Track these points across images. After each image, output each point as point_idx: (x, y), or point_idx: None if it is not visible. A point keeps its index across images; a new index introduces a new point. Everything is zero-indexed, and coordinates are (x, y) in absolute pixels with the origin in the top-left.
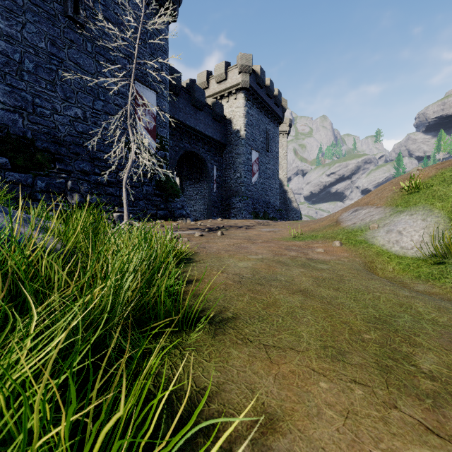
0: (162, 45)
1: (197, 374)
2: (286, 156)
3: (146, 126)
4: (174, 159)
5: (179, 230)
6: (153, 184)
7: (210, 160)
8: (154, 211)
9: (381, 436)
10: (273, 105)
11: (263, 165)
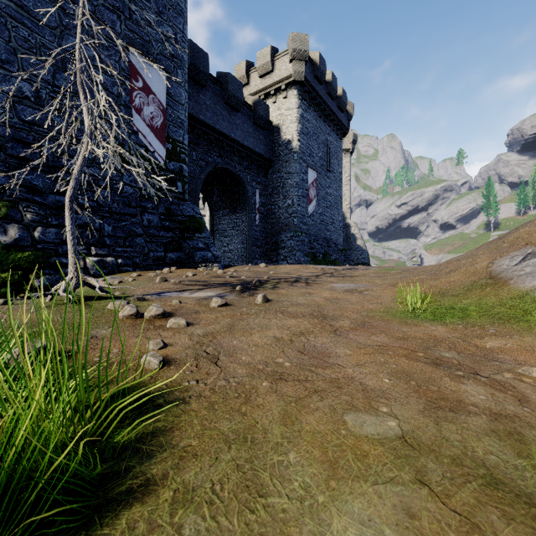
0: (175, 2)
1: None
2: (349, 181)
3: (149, 122)
4: (199, 178)
5: (188, 289)
6: (160, 212)
7: (251, 182)
8: (161, 253)
9: None
10: (336, 109)
11: (323, 189)
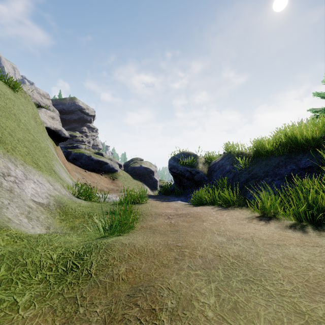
0: None
1: (323, 235)
2: None
3: None
4: None
5: None
6: None
7: None
8: None
9: (255, 232)
10: None
11: None
